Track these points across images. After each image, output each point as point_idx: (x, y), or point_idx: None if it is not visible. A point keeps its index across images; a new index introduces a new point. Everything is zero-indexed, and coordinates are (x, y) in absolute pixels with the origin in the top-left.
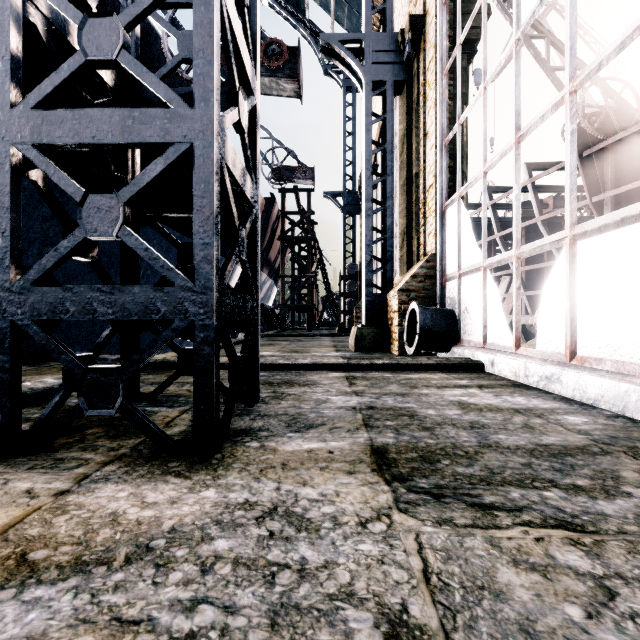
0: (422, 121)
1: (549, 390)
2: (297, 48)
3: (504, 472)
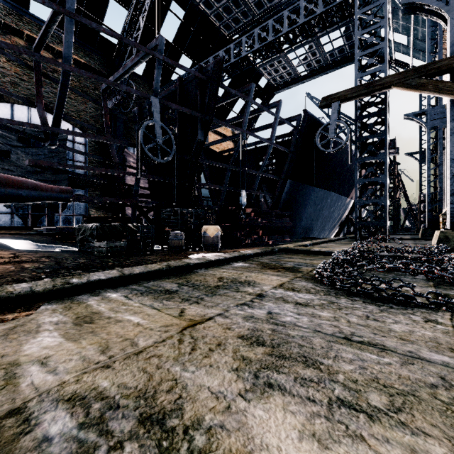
0: None
1: None
2: (394, 139)
3: None
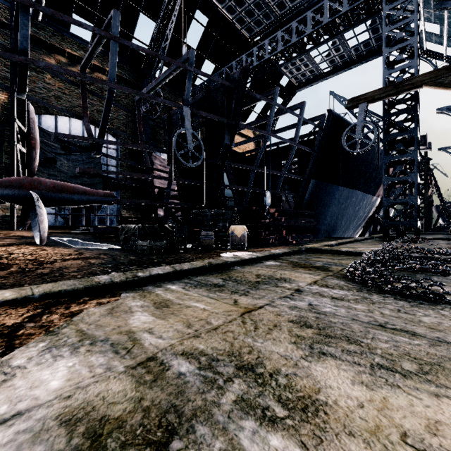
0: None
1: None
2: (425, 135)
3: None
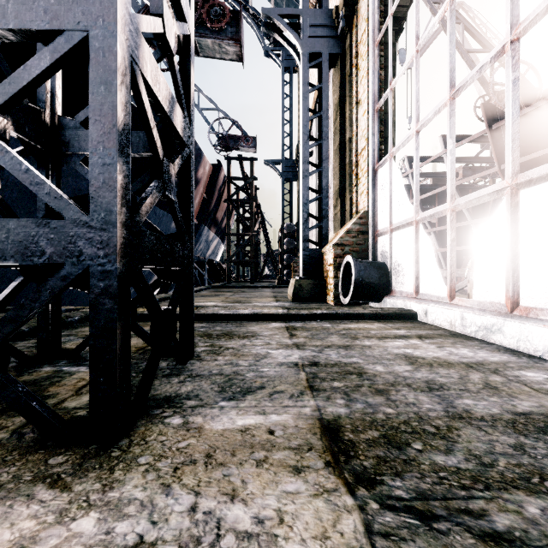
0: (355, 90)
1: (489, 340)
2: (239, 12)
3: (497, 462)
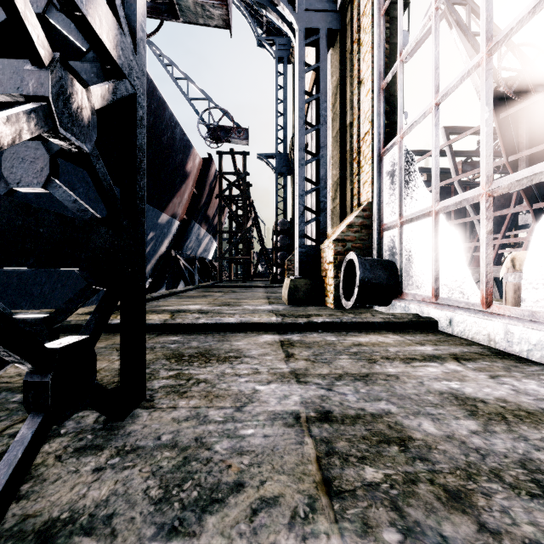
0: (356, 68)
1: None
2: None
3: None
